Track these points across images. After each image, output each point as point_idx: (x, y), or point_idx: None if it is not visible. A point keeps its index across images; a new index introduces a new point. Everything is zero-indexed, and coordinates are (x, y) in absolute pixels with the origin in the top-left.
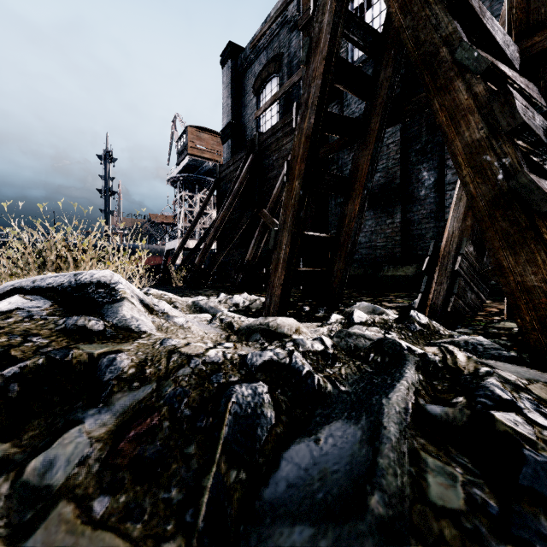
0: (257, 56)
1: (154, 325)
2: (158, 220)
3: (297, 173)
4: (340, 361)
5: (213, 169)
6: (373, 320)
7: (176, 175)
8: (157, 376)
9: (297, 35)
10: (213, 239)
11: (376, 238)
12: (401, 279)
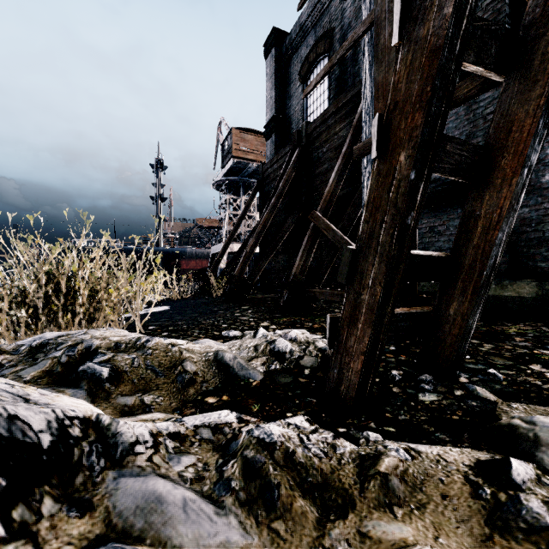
0: (304, 38)
1: None
2: (205, 224)
3: (402, 137)
4: None
5: (257, 171)
6: None
7: (221, 179)
8: None
9: (352, 2)
10: (254, 246)
11: None
12: (510, 301)
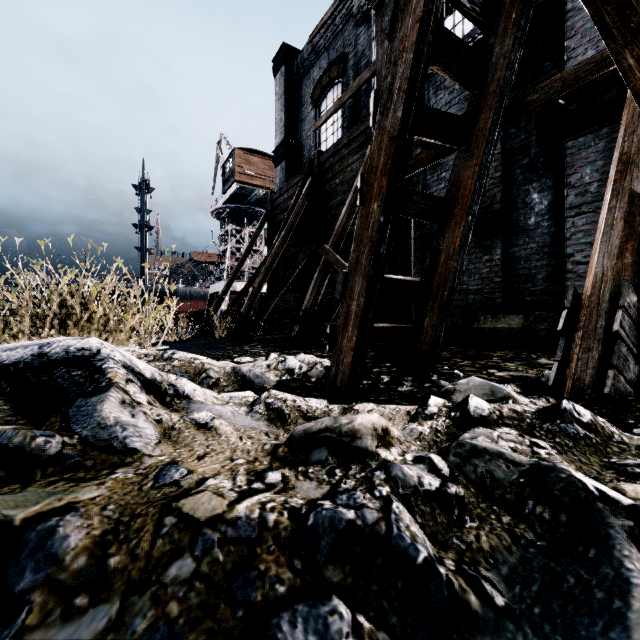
0: (317, 59)
1: (157, 428)
2: (201, 258)
3: (375, 192)
4: (471, 511)
5: (264, 198)
6: (499, 412)
7: (221, 206)
8: (126, 579)
9: (366, 29)
10: (263, 282)
11: (468, 279)
12: (503, 332)
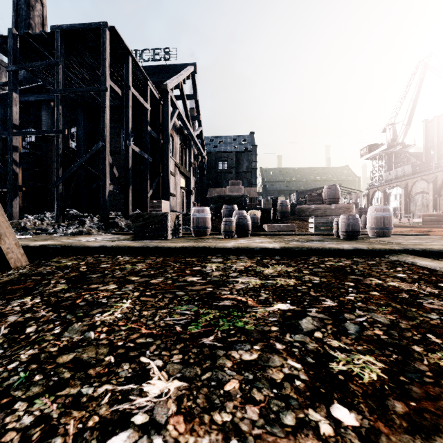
0: None
1: None
2: None
3: None
4: None
5: None
6: None
7: None
8: None
9: None
10: None
11: None
12: None
